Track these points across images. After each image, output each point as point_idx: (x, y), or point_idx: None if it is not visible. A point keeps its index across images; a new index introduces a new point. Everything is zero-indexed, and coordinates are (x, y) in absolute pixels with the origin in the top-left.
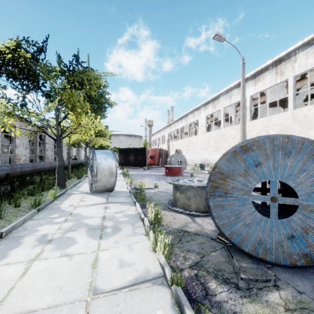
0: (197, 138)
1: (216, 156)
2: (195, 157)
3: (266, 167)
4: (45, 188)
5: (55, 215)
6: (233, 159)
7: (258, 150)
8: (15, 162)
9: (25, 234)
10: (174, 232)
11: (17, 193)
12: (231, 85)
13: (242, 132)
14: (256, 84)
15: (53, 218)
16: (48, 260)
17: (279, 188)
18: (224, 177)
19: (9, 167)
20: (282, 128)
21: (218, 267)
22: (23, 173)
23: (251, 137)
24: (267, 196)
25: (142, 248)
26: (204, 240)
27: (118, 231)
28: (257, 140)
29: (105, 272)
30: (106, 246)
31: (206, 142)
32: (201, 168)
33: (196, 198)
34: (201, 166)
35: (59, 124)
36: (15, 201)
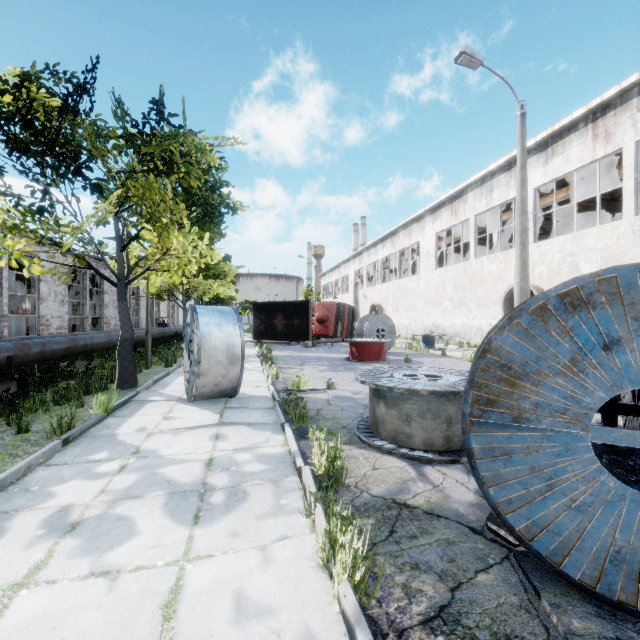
0: (418, 281)
1: (458, 318)
2: (413, 320)
3: (637, 352)
4: (92, 387)
5: (101, 455)
6: (537, 330)
7: (612, 305)
8: (40, 331)
9: (20, 506)
10: (377, 507)
11: (29, 400)
12: (492, 166)
13: (519, 267)
14: (549, 162)
15: (95, 461)
16: (56, 588)
17: (628, 396)
18: (513, 378)
19: (14, 342)
20: (608, 257)
21: (502, 627)
22: (46, 355)
23: (538, 278)
24: (639, 433)
25: (296, 558)
26: (453, 532)
27: (241, 501)
28: (608, 276)
29: (195, 635)
30: (207, 545)
31: (437, 289)
32: (427, 344)
33: (425, 419)
34: (427, 339)
35: (122, 252)
36: (18, 420)
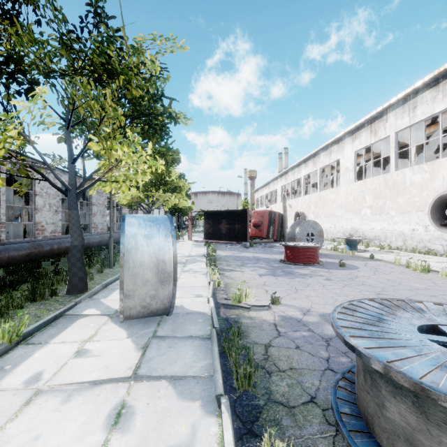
0: (337, 192)
1: (378, 224)
2: (332, 225)
3: None
4: (38, 294)
5: None
6: None
7: None
8: (35, 234)
9: None
10: None
11: None
12: (417, 84)
13: None
14: None
15: None
16: None
17: None
18: None
19: None
20: None
21: None
22: (1, 262)
23: None
24: None
25: None
26: None
27: None
28: None
29: None
30: None
31: (356, 199)
32: (351, 246)
33: None
34: (351, 242)
35: (73, 163)
36: None
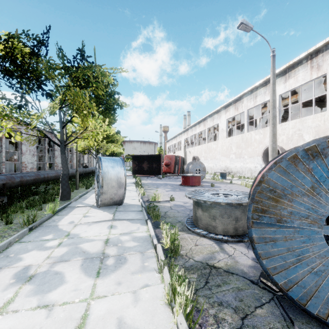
0: (217, 144)
1: (239, 163)
2: (214, 164)
3: None
4: (47, 199)
5: (49, 236)
6: (291, 169)
7: None
8: (21, 170)
9: (3, 265)
10: (198, 267)
11: (13, 206)
12: (257, 84)
13: (271, 136)
14: (287, 81)
15: (46, 240)
16: (17, 315)
17: None
18: (277, 197)
19: (6, 176)
20: (319, 131)
21: None
22: (23, 183)
23: (281, 142)
24: None
25: (153, 298)
26: (241, 283)
27: (123, 263)
28: None
29: None
30: (103, 289)
31: (227, 148)
32: (222, 177)
33: (223, 218)
34: (222, 174)
35: (63, 128)
36: (6, 217)
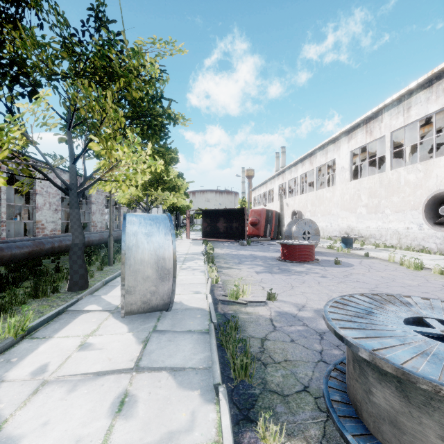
0: (334, 191)
1: (374, 222)
2: (329, 223)
3: None
4: (41, 291)
5: None
6: None
7: None
8: (36, 233)
9: None
10: None
11: None
12: (411, 85)
13: None
14: None
15: None
16: None
17: None
18: None
19: None
20: None
21: None
22: (4, 260)
23: None
24: None
25: None
26: None
27: None
28: None
29: None
30: None
31: (352, 197)
32: (346, 245)
33: None
34: (346, 240)
35: (74, 163)
36: None
